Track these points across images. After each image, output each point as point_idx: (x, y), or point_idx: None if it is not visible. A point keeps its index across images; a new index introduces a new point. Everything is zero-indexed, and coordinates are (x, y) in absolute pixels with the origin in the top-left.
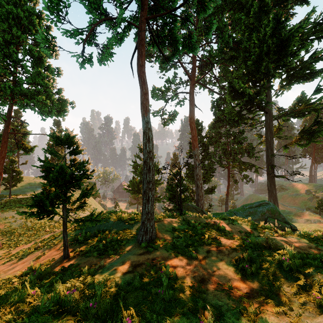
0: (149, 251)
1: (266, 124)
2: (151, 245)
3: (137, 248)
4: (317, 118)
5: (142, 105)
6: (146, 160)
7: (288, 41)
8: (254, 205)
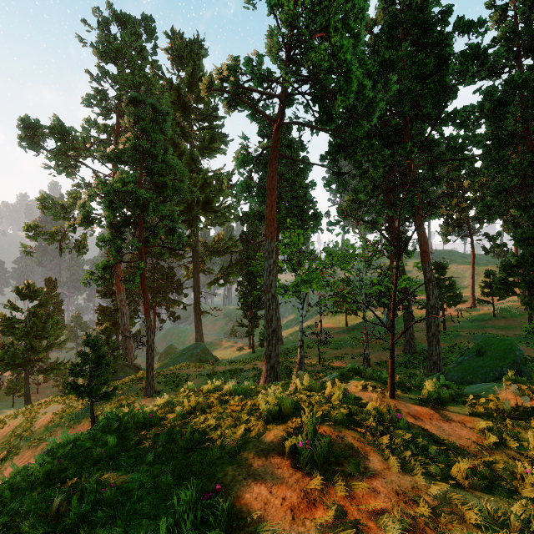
0: (161, 395)
1: (194, 261)
2: (158, 393)
3: (151, 398)
4: (231, 263)
5: (147, 311)
6: (151, 345)
7: (212, 201)
8: (191, 348)
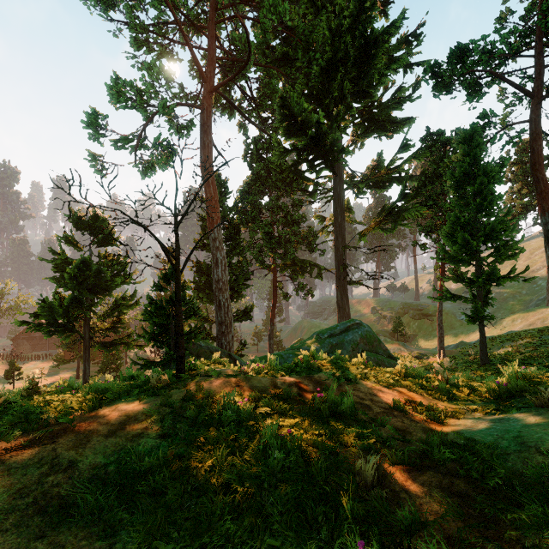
0: None
1: (335, 194)
2: None
3: None
4: (404, 189)
5: None
6: None
7: (375, 45)
8: (338, 329)
